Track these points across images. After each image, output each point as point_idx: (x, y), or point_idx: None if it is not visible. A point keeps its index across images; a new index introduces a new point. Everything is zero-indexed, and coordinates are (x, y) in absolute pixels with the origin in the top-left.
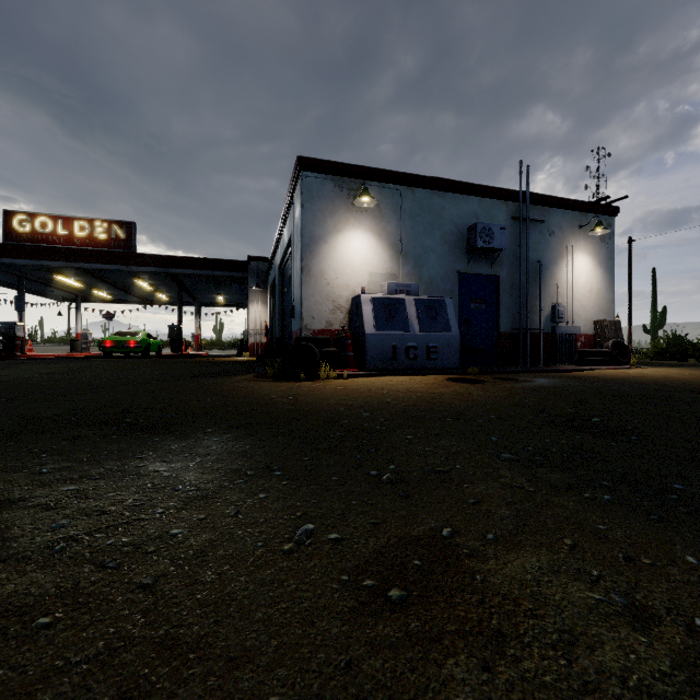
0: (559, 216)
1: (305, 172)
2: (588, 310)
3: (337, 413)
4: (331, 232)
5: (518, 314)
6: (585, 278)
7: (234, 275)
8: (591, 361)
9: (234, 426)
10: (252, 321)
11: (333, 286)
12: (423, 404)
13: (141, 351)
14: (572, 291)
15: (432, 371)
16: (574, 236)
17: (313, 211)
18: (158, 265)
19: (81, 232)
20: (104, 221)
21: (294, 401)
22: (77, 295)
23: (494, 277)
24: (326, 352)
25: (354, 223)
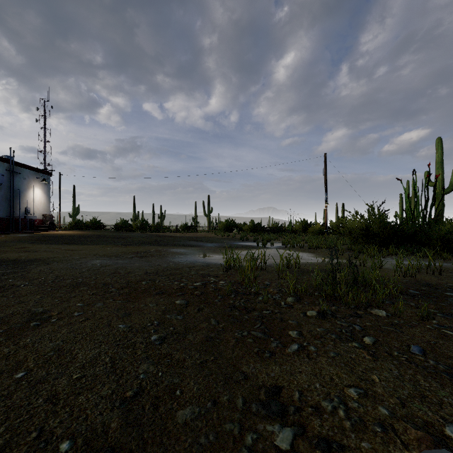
0: (28, 172)
1: None
2: (40, 210)
3: None
4: None
5: (10, 210)
6: (39, 198)
7: None
8: (41, 229)
9: None
10: None
11: None
12: None
13: None
14: (34, 202)
15: None
16: (35, 181)
17: None
18: None
19: None
20: None
21: None
22: None
23: None
24: None
25: None
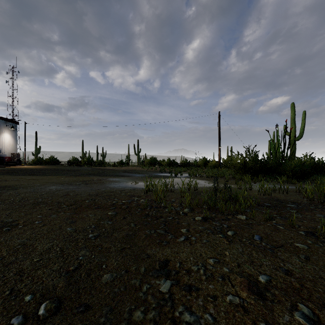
0: None
1: None
2: (9, 150)
3: None
4: None
5: None
6: (8, 140)
7: None
8: (10, 164)
9: None
10: None
11: None
12: None
13: None
14: (4, 144)
15: None
16: (5, 128)
17: None
18: None
19: None
20: None
21: None
22: None
23: None
24: None
25: None
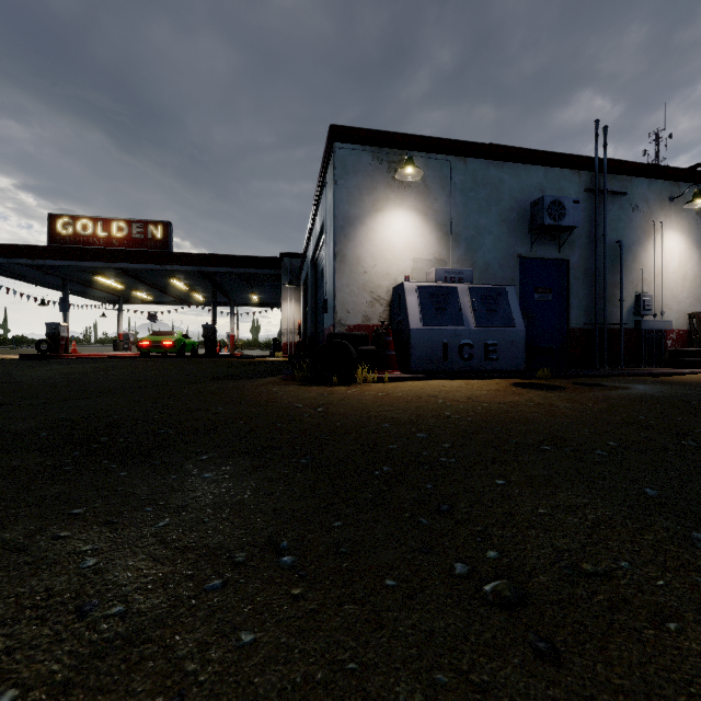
0: (644, 186)
1: (339, 143)
2: (682, 300)
3: (381, 433)
4: (369, 212)
5: (593, 306)
6: (677, 261)
7: (267, 272)
8: (689, 362)
9: (240, 450)
10: (284, 319)
11: (370, 274)
12: (496, 419)
13: (176, 351)
14: (661, 277)
15: (492, 374)
16: (663, 211)
17: (348, 188)
18: (191, 263)
19: (119, 233)
20: (141, 221)
21: (324, 413)
22: (119, 297)
23: (563, 261)
24: (363, 351)
25: (396, 201)
